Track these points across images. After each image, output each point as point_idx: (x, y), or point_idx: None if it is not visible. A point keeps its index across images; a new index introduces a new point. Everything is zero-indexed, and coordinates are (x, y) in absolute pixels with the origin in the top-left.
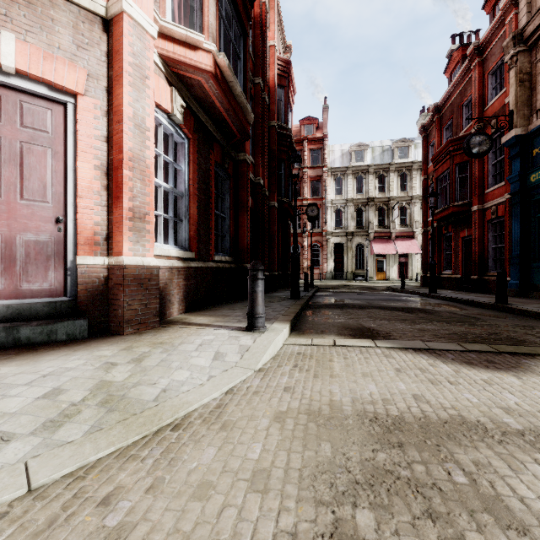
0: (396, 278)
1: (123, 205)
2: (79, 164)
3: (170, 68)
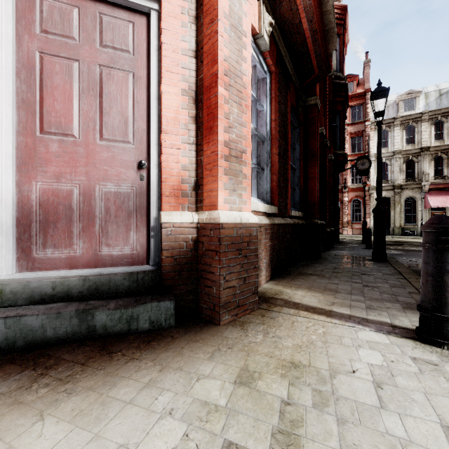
0: None
1: (218, 137)
2: (164, 88)
3: None
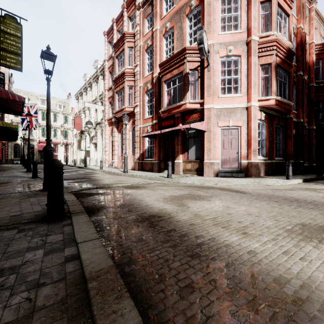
0: None
1: (251, 149)
2: (241, 141)
3: (260, 107)
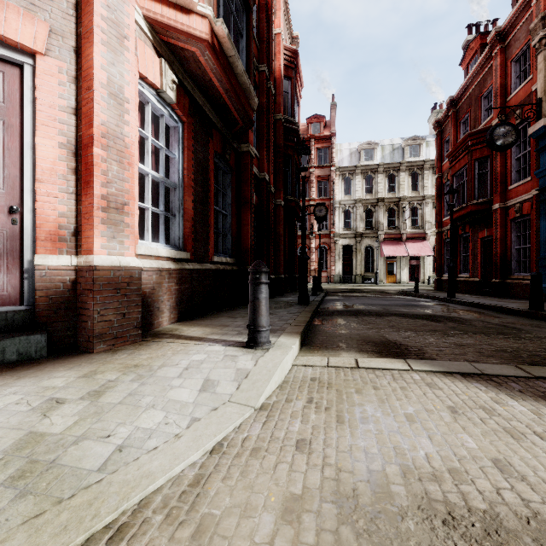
0: (407, 282)
1: (94, 191)
2: (39, 140)
3: (158, 36)
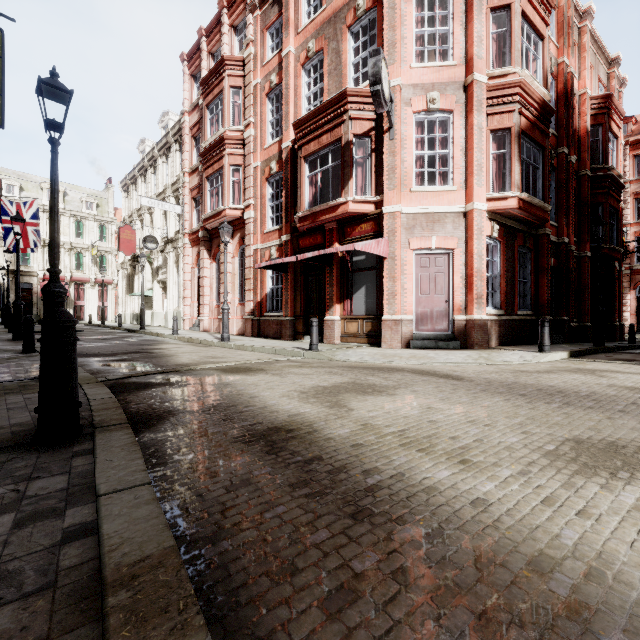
0: None
1: (473, 293)
2: (454, 277)
3: (490, 212)
